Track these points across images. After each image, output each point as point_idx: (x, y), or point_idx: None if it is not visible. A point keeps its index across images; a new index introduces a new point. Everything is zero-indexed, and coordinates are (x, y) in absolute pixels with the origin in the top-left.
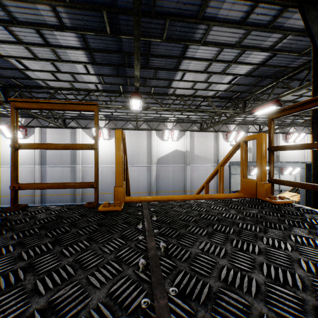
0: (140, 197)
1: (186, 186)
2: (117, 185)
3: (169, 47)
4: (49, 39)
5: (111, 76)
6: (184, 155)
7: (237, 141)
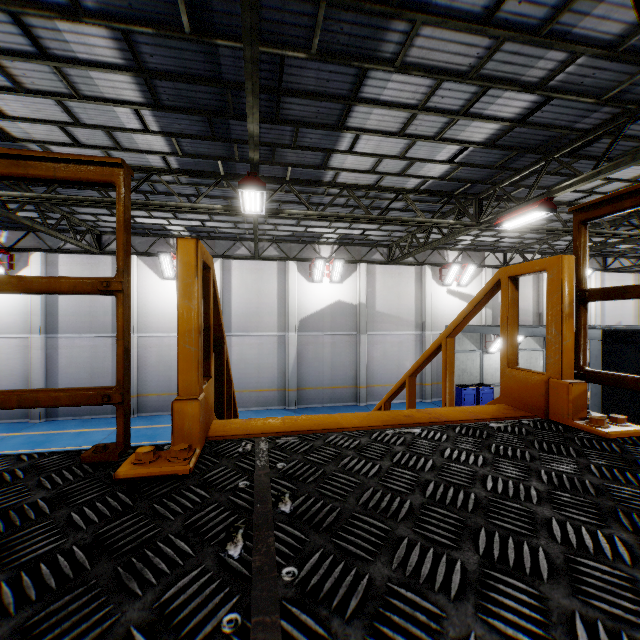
0: (253, 420)
1: (359, 375)
2: (181, 395)
3: (325, 73)
4: (47, 43)
5: (196, 139)
6: (355, 312)
7: (492, 278)
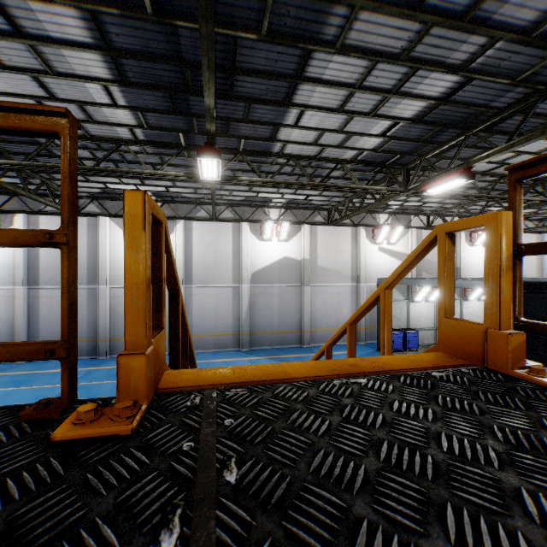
0: (204, 370)
1: (303, 321)
2: (128, 349)
3: (273, 54)
4: (22, 22)
5: (160, 113)
6: (300, 266)
7: (430, 234)
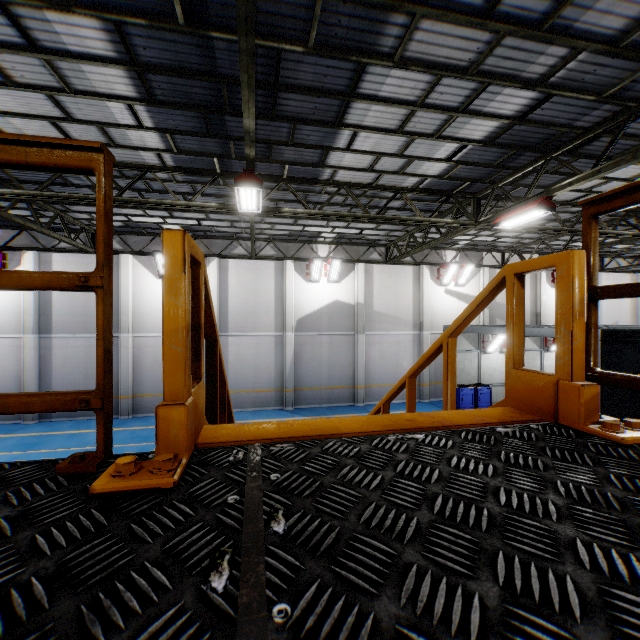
0: (246, 424)
1: (357, 376)
2: (167, 400)
3: (322, 68)
4: (36, 34)
5: (192, 135)
6: (353, 312)
7: (497, 276)
